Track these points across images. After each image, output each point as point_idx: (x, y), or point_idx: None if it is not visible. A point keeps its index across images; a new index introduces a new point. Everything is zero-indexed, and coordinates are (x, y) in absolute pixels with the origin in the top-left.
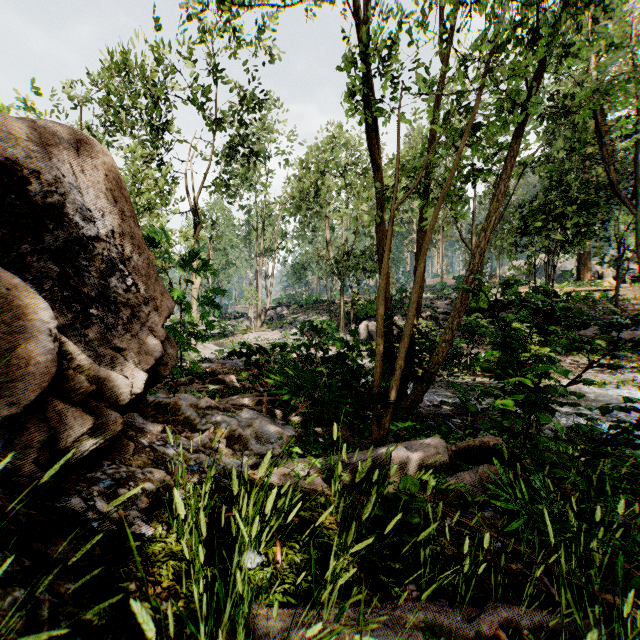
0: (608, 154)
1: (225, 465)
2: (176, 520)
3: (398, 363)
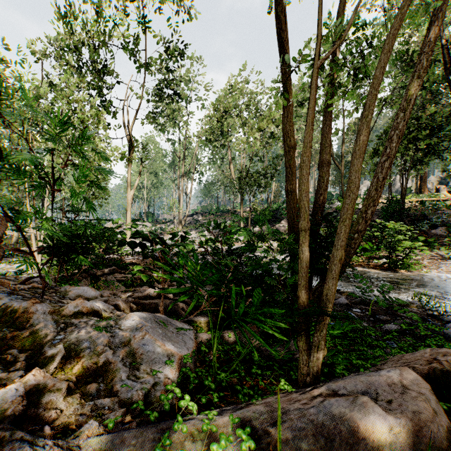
0: None
1: None
2: None
3: (336, 254)
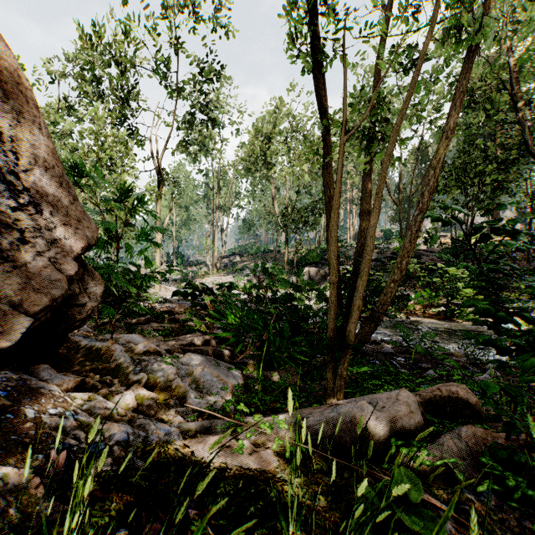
0: (524, 117)
1: (147, 435)
2: None
3: (356, 304)
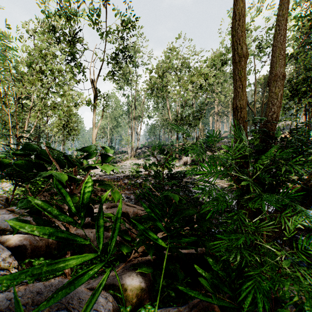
0: None
1: None
2: None
3: None
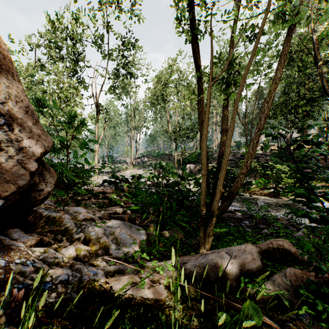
0: (323, 71)
1: (82, 276)
2: None
3: (219, 188)
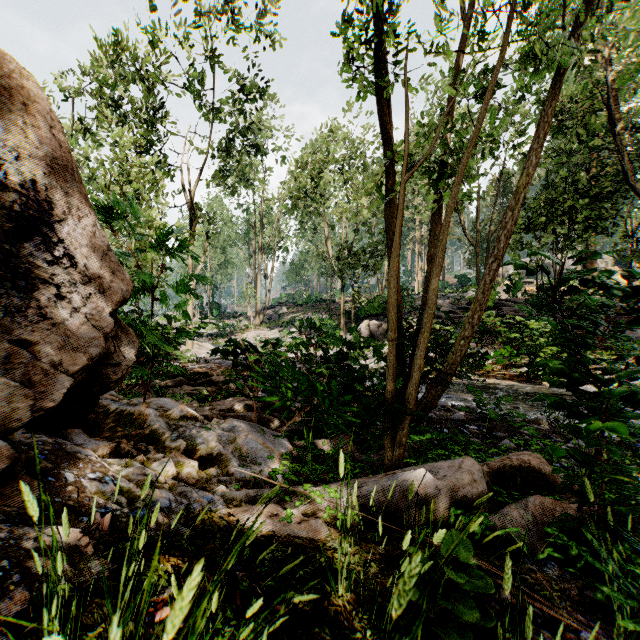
0: (622, 144)
1: (190, 503)
2: (69, 637)
3: (417, 363)
